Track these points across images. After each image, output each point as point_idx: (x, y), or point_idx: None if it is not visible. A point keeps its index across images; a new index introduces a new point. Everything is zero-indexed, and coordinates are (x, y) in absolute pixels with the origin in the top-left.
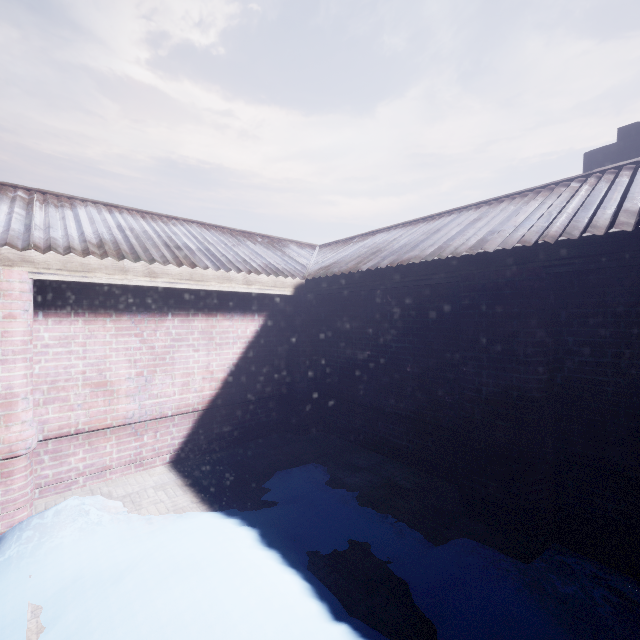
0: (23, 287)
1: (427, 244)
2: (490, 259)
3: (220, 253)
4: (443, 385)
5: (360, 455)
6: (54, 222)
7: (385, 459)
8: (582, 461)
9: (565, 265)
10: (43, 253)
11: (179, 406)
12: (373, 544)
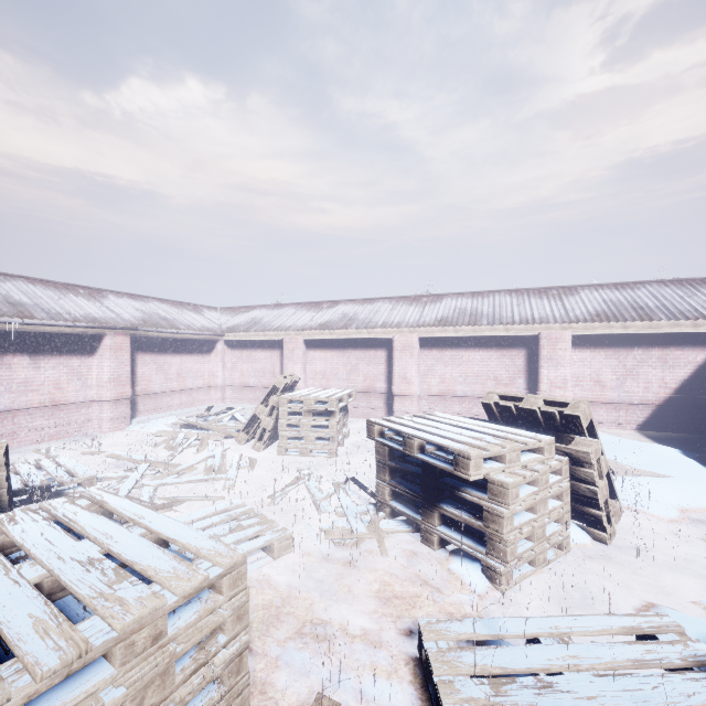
0: (569, 338)
1: None
2: None
3: (673, 307)
4: None
5: None
6: (574, 306)
7: None
8: None
9: None
10: (576, 324)
11: (641, 399)
12: None
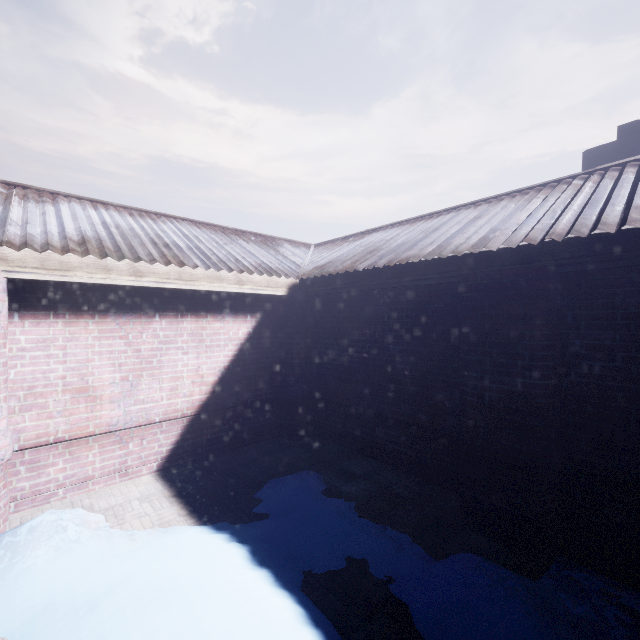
0: None
1: (426, 243)
2: (493, 258)
3: (211, 251)
4: (443, 389)
5: (356, 461)
6: (33, 218)
7: (382, 466)
8: (590, 470)
9: (573, 264)
10: (18, 250)
11: (167, 412)
12: (371, 561)
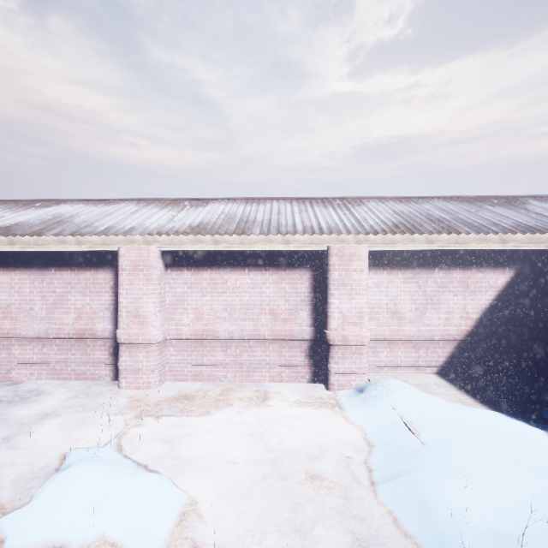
0: (366, 255)
1: None
2: None
3: (470, 220)
4: None
5: None
6: (364, 216)
7: None
8: None
9: None
10: (374, 235)
11: (443, 334)
12: None
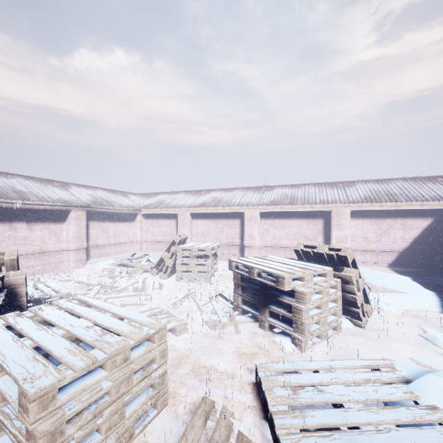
0: (348, 212)
1: None
2: None
3: (410, 194)
4: None
5: None
6: (352, 193)
7: None
8: None
9: None
10: (353, 204)
11: (391, 249)
12: None
